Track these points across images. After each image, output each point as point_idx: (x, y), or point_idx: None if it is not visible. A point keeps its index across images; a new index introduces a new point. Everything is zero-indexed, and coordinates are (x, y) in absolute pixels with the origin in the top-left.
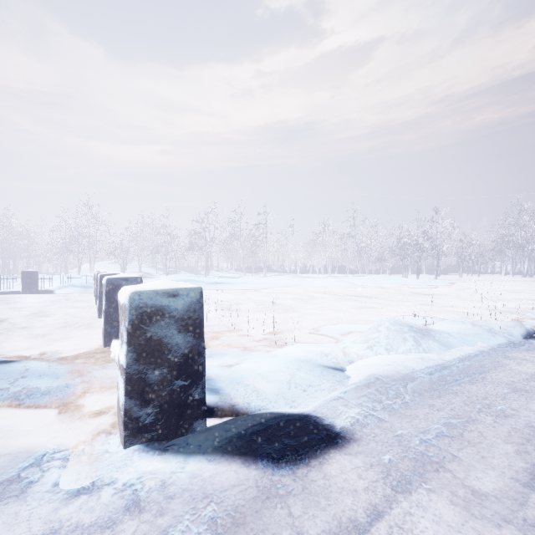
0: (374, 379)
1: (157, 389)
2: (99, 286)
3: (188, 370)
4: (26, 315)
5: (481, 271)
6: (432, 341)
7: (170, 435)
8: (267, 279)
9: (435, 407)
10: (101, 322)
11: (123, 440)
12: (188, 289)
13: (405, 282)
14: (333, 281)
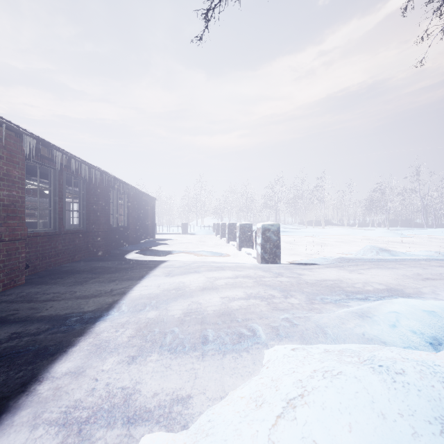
0: (341, 257)
1: (268, 250)
2: (228, 228)
3: (276, 246)
4: (196, 241)
5: None
6: (386, 252)
7: (271, 263)
8: (322, 230)
9: (357, 263)
10: (230, 245)
11: (260, 261)
12: (276, 224)
13: None
14: (380, 231)
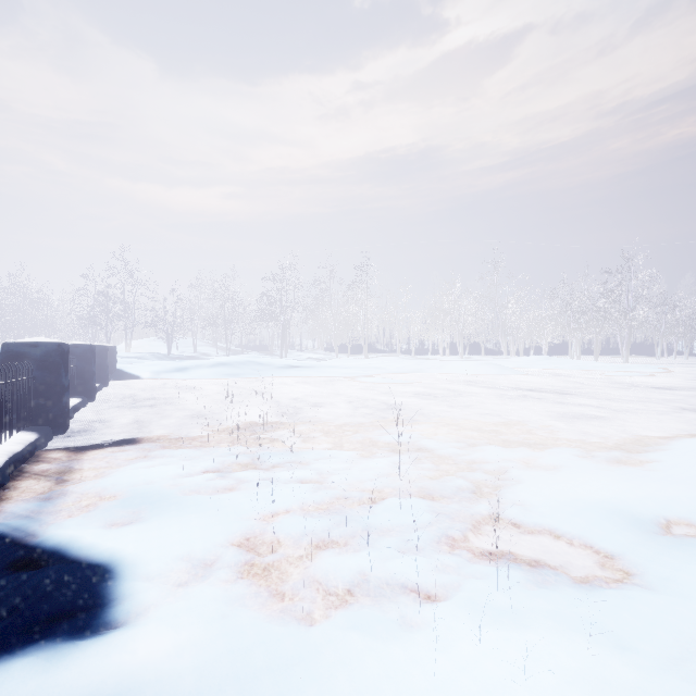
0: None
1: None
2: None
3: None
4: None
5: (680, 351)
6: None
7: None
8: (368, 361)
9: None
10: None
11: None
12: None
13: (588, 367)
14: (474, 364)
